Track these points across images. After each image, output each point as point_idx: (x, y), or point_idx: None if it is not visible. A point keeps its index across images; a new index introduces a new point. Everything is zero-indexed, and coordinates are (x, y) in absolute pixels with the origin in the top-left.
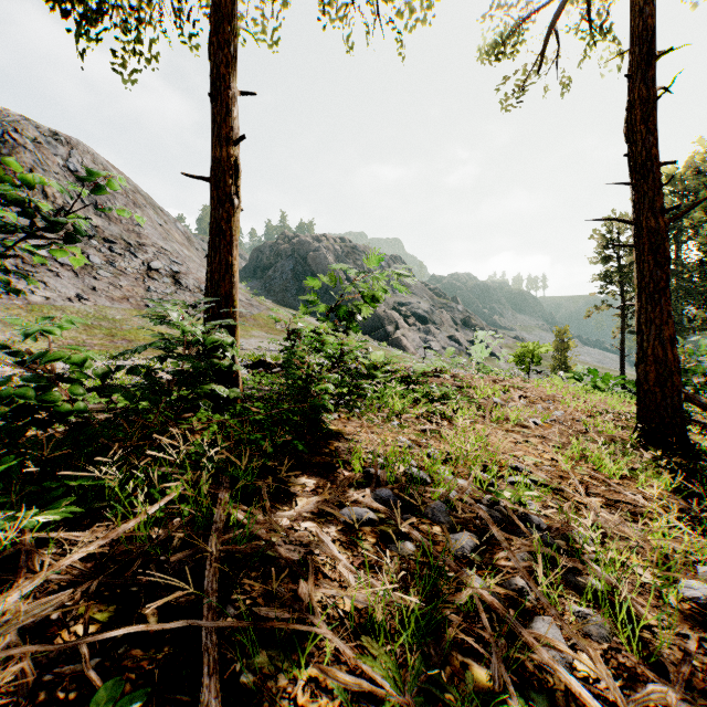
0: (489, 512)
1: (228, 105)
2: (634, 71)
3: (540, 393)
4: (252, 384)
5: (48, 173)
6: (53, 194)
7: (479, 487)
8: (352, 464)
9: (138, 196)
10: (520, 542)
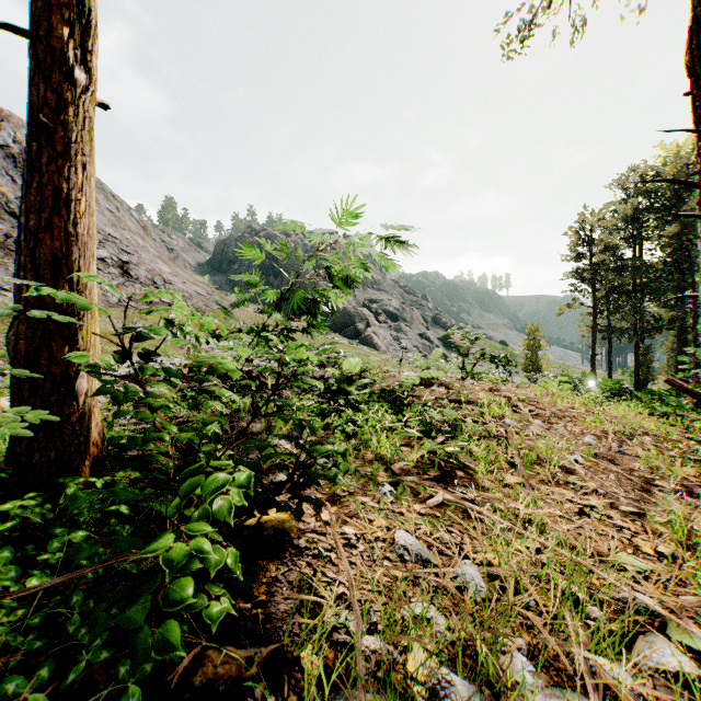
0: None
1: None
2: None
3: (549, 407)
4: None
5: None
6: None
7: None
8: (301, 667)
9: None
10: None
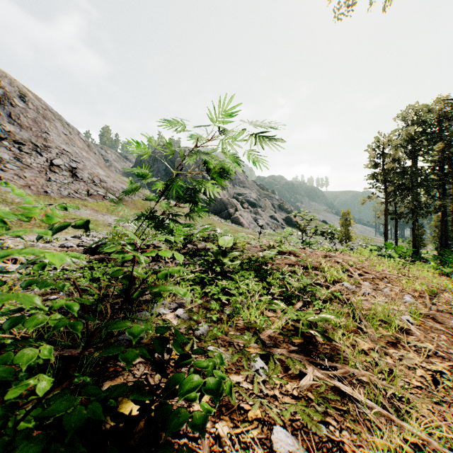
0: None
1: None
2: None
3: (370, 270)
4: None
5: None
6: None
7: None
8: None
9: (48, 112)
10: None
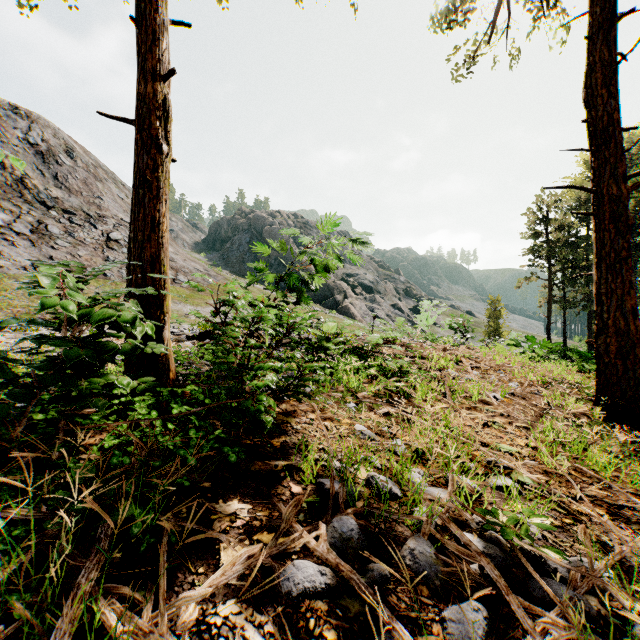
0: (487, 548)
1: (154, 33)
2: (593, 34)
3: (490, 363)
4: (193, 359)
5: (7, 145)
6: (12, 166)
7: (466, 505)
8: (302, 470)
9: (100, 170)
10: (550, 619)
